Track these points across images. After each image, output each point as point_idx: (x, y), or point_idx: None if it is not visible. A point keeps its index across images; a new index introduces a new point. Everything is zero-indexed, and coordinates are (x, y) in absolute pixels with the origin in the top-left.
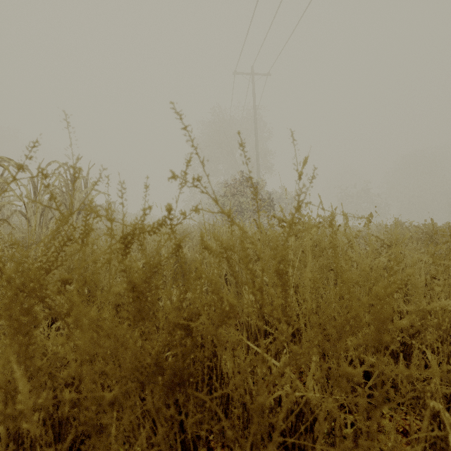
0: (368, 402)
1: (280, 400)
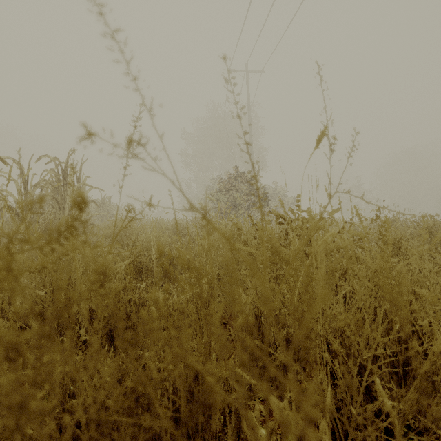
0: (386, 434)
1: None
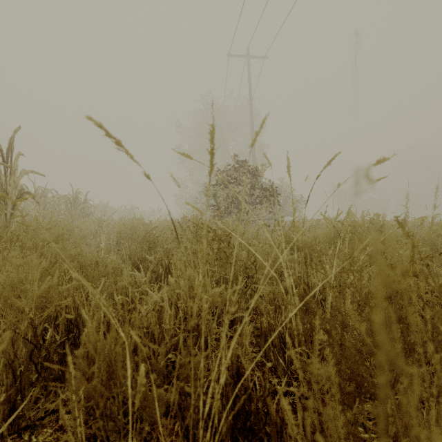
0: None
1: None
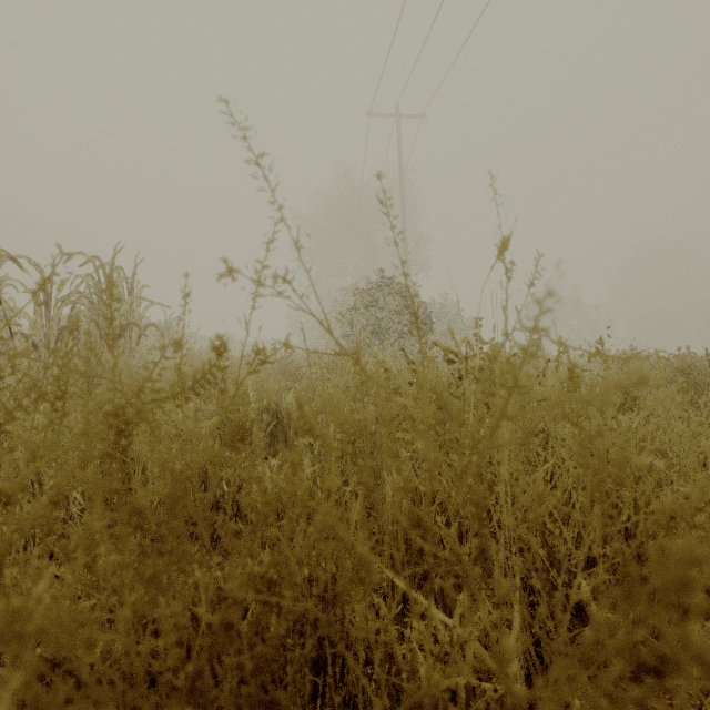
0: None
1: (453, 692)
